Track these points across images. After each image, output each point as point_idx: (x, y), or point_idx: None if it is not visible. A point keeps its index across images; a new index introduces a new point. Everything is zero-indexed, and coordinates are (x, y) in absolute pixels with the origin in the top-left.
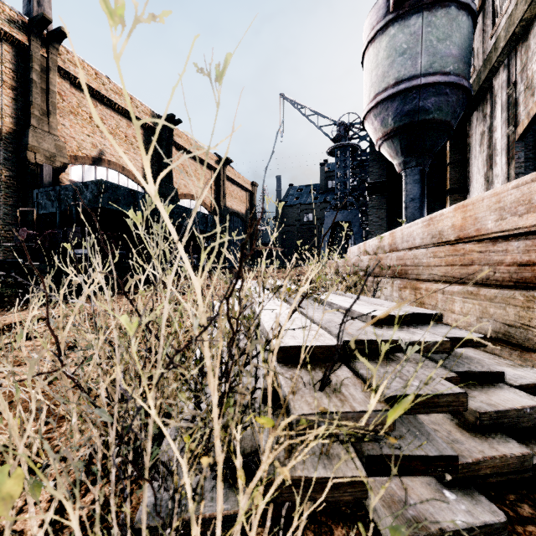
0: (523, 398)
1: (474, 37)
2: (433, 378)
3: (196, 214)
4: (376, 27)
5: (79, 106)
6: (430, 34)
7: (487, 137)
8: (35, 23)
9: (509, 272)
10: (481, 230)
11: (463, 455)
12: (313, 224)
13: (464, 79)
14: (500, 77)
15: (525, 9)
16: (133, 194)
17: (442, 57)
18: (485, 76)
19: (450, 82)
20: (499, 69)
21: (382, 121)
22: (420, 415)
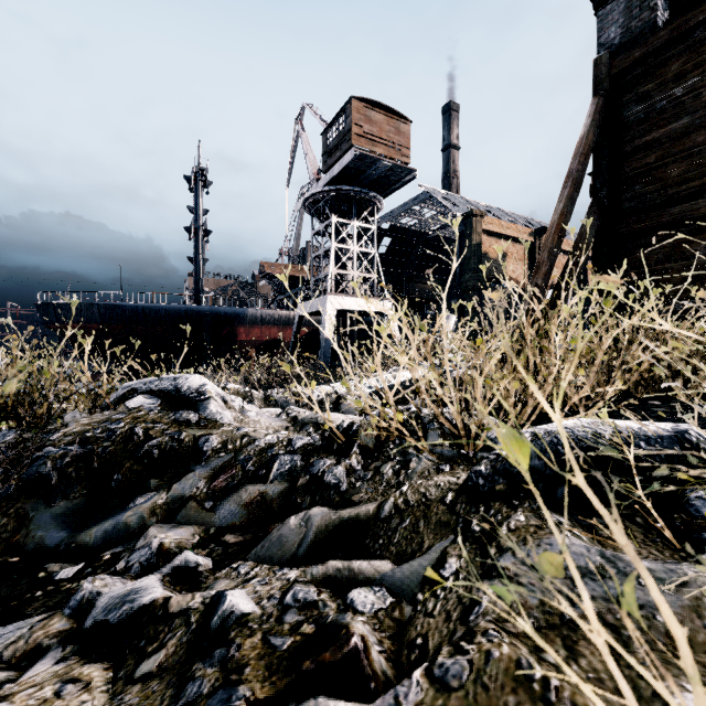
0: None
1: None
2: None
3: None
4: None
5: None
6: None
7: None
8: (538, 231)
9: None
10: None
11: None
12: None
13: None
14: None
15: None
16: None
17: None
18: None
19: None
20: None
21: None
22: None
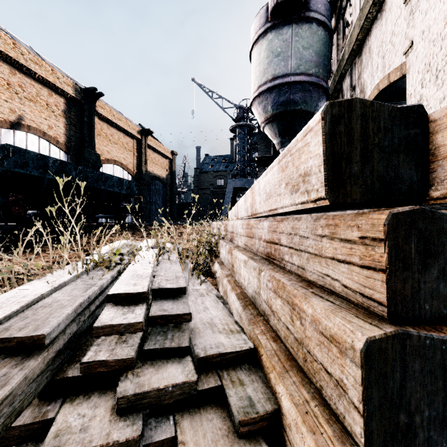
0: (182, 374)
1: (332, 48)
2: (5, 386)
3: (111, 178)
4: (258, 31)
5: None
6: (298, 43)
7: None
8: None
9: (264, 247)
10: (256, 210)
11: None
12: (224, 188)
13: (322, 81)
14: (346, 81)
15: (358, 32)
16: (43, 159)
17: (306, 61)
18: (337, 80)
19: (312, 82)
20: (346, 76)
21: (264, 108)
22: (93, 397)
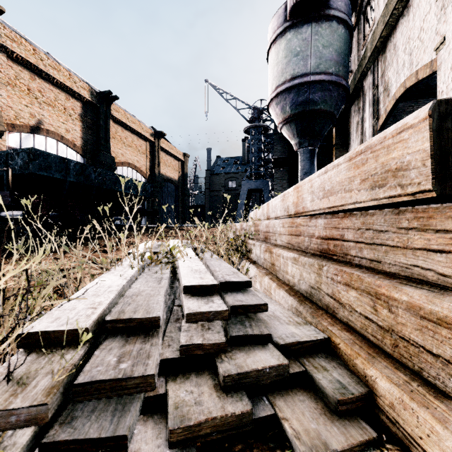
0: (273, 358)
1: (352, 46)
2: (150, 357)
3: (128, 181)
4: (277, 31)
5: (17, 78)
6: (317, 41)
7: (361, 126)
8: None
9: (317, 244)
10: (305, 208)
11: (191, 417)
12: (236, 190)
13: (343, 79)
14: (368, 80)
15: (382, 29)
16: (65, 162)
17: (326, 60)
18: (358, 78)
19: (333, 81)
20: (368, 74)
21: (282, 109)
22: (191, 377)
